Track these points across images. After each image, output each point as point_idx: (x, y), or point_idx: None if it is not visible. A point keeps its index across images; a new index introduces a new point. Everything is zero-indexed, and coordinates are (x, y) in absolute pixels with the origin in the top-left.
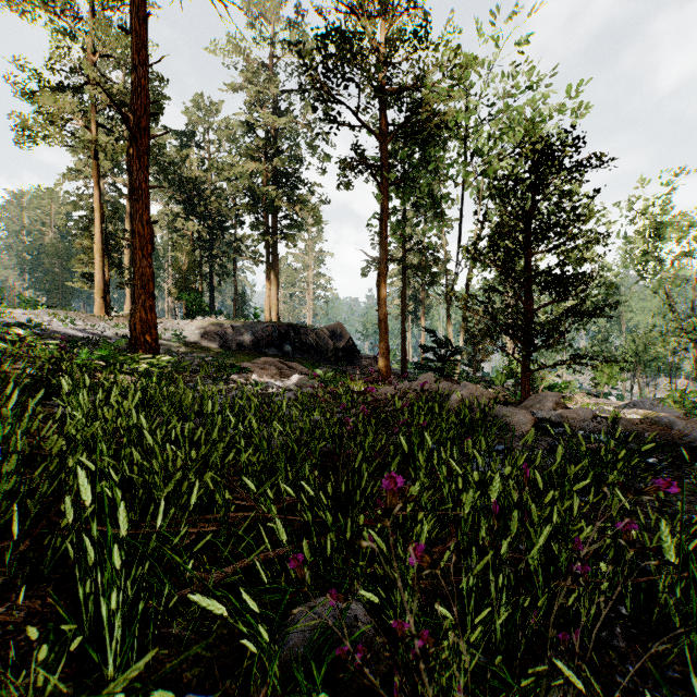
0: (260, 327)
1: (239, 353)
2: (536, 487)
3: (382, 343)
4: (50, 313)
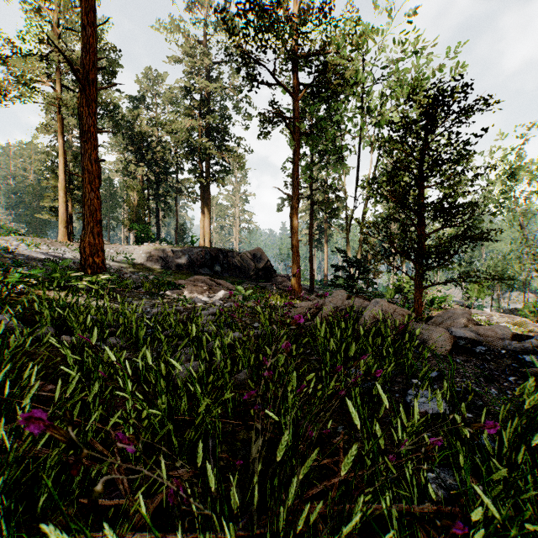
0: (195, 251)
1: (177, 272)
2: (502, 438)
3: (294, 264)
4: (19, 239)
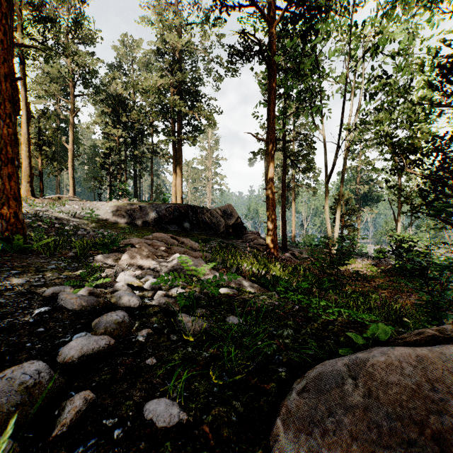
0: (164, 207)
1: (143, 229)
2: None
3: (270, 219)
4: None
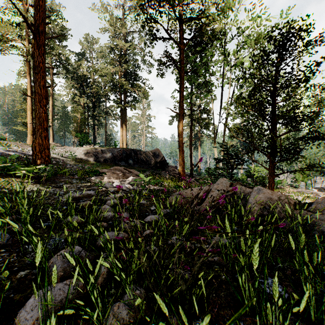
0: (116, 150)
1: (104, 164)
2: None
3: (180, 158)
4: None
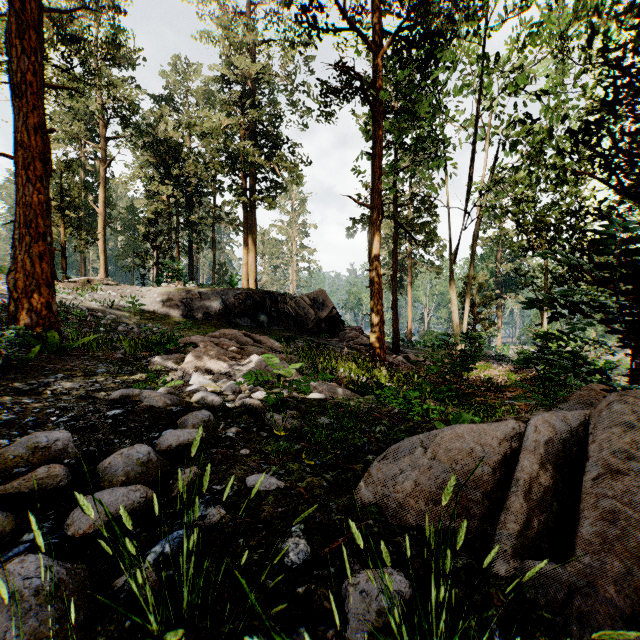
0: (232, 294)
1: (204, 323)
2: None
3: (375, 311)
4: None
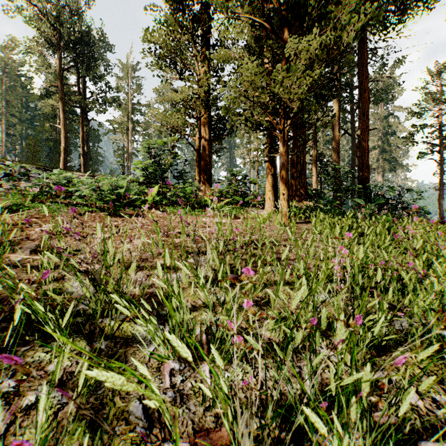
0: None
1: None
2: None
3: None
4: None
